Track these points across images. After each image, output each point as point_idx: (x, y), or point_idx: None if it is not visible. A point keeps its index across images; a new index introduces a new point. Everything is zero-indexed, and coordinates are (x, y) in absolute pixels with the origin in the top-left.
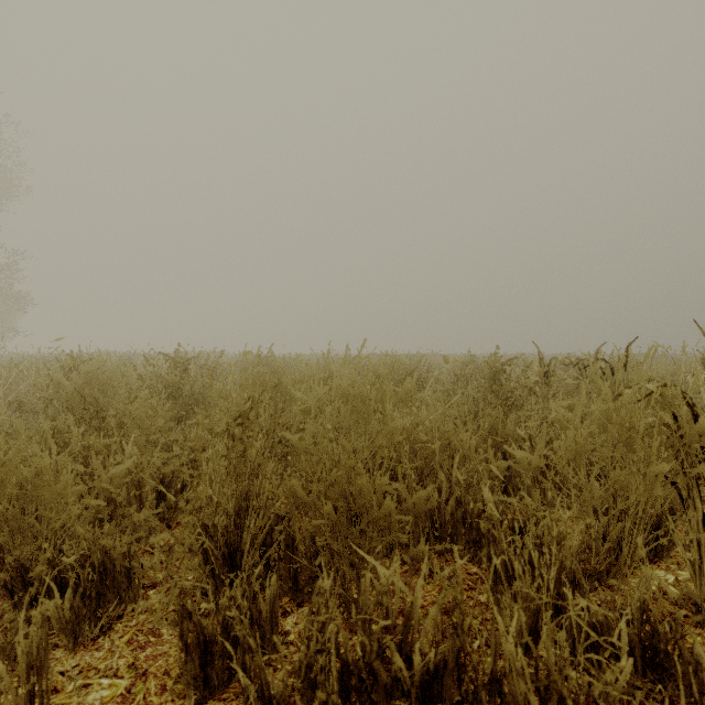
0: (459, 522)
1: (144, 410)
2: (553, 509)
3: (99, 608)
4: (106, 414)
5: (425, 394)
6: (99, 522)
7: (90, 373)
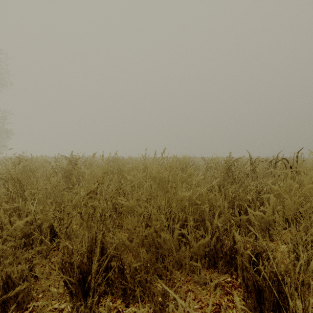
0: (219, 250)
1: (50, 185)
2: (265, 238)
3: (4, 310)
4: (26, 188)
5: (199, 178)
6: (18, 248)
7: (26, 166)
